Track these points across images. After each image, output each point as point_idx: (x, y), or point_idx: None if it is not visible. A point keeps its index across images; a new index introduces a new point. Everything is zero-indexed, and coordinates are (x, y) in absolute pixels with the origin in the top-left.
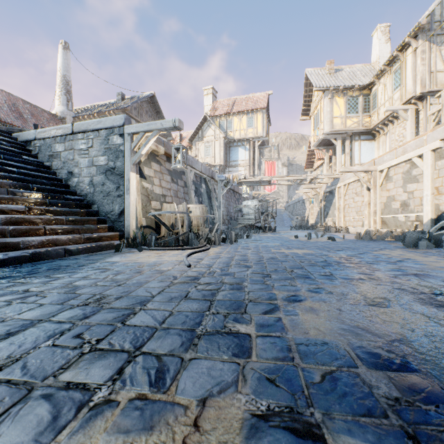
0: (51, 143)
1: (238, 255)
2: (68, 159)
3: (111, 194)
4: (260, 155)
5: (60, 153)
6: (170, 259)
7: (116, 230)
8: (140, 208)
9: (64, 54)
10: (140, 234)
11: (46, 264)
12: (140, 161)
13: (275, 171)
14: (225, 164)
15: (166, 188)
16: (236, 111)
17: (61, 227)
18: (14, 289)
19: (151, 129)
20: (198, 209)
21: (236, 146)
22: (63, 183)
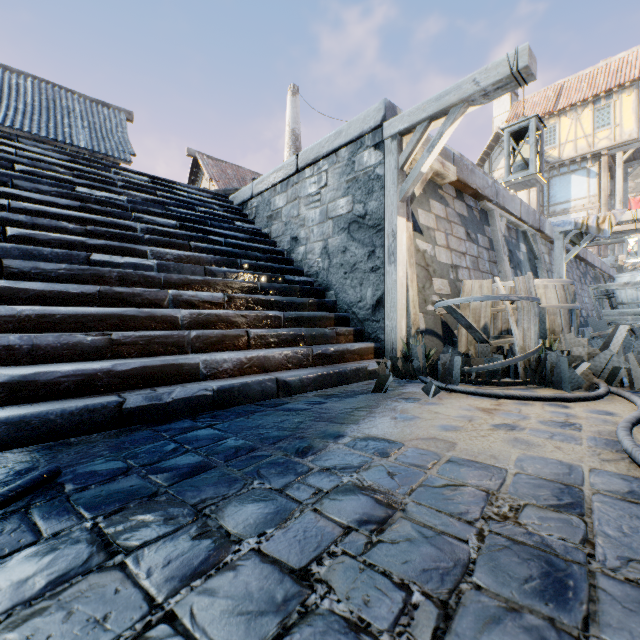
0: (270, 197)
1: None
2: (291, 216)
3: (358, 268)
4: (625, 182)
5: (281, 210)
6: (569, 455)
7: (367, 338)
8: (414, 292)
9: (293, 101)
10: (420, 349)
11: (235, 424)
12: (412, 195)
13: None
14: (539, 211)
15: (458, 251)
16: (567, 104)
17: (274, 333)
18: None
19: (446, 105)
20: (550, 289)
21: (566, 174)
22: (284, 257)
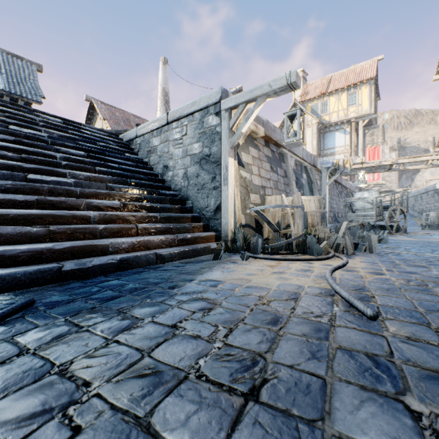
0: (149, 138)
1: (434, 284)
2: (163, 152)
3: (205, 187)
4: (364, 138)
5: (156, 147)
6: (301, 282)
7: (211, 230)
8: (238, 202)
9: (164, 69)
10: (241, 235)
11: (132, 278)
12: (238, 144)
13: (379, 157)
14: (318, 153)
15: (265, 178)
16: (333, 89)
17: (154, 226)
18: (50, 357)
19: (255, 96)
20: (312, 202)
21: (333, 131)
22: (159, 178)
